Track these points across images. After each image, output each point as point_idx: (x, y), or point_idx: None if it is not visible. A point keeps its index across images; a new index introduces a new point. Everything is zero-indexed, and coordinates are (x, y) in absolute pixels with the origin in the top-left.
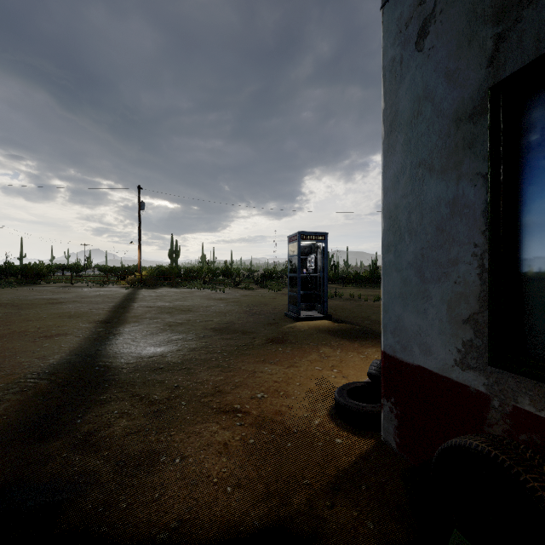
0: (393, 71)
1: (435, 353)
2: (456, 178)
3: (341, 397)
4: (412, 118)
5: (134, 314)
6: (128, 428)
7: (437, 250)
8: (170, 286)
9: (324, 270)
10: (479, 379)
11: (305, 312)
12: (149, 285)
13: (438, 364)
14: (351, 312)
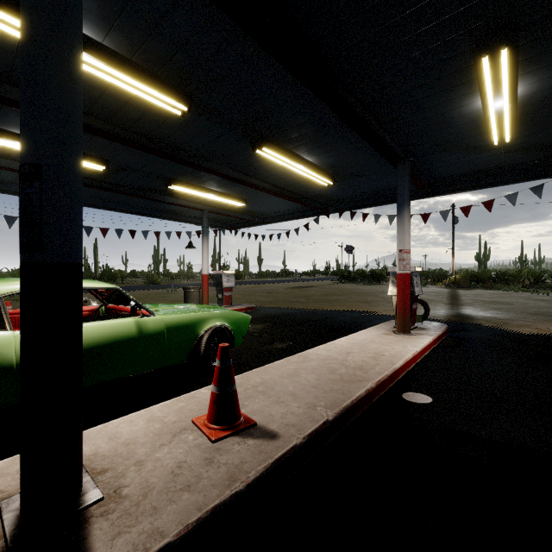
0: None
1: None
2: None
3: None
4: None
5: (465, 302)
6: (490, 325)
7: None
8: (483, 288)
9: None
10: None
11: None
12: (463, 287)
13: None
14: None
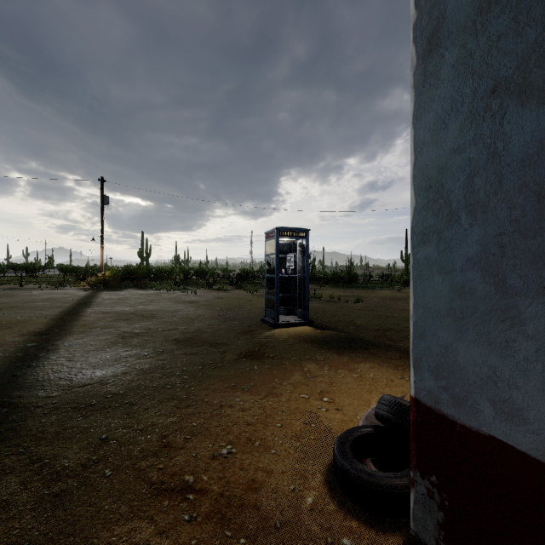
0: None
1: (534, 423)
2: None
3: (345, 458)
4: (477, 15)
5: (83, 322)
6: None
7: (539, 236)
8: (137, 287)
9: (304, 270)
10: None
11: (284, 317)
12: (112, 287)
13: (544, 444)
14: (333, 316)
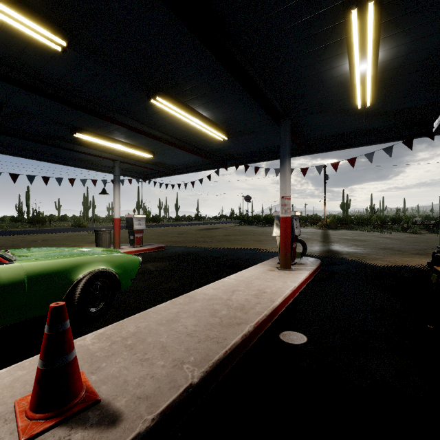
0: None
1: None
2: None
3: (429, 261)
4: None
5: (334, 240)
6: (352, 259)
7: None
8: (346, 229)
9: None
10: None
11: None
12: (332, 228)
13: None
14: None
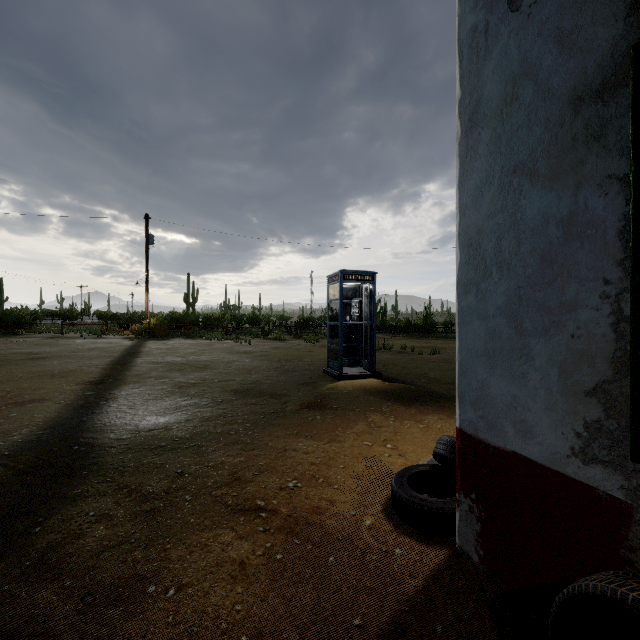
0: (475, 45)
1: (539, 436)
2: (574, 185)
3: (401, 488)
4: (503, 106)
5: (135, 372)
6: (105, 540)
7: (542, 290)
8: (185, 337)
9: (371, 317)
10: (612, 479)
11: (348, 368)
12: (158, 336)
13: (545, 451)
14: (403, 369)
